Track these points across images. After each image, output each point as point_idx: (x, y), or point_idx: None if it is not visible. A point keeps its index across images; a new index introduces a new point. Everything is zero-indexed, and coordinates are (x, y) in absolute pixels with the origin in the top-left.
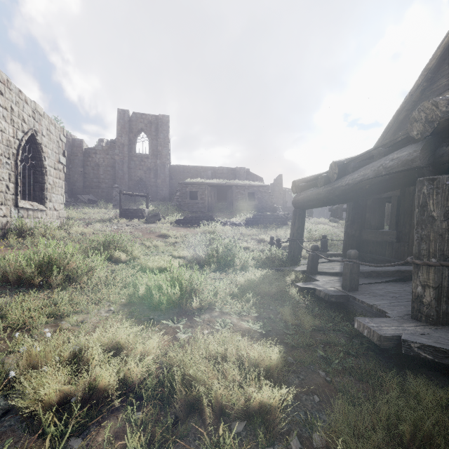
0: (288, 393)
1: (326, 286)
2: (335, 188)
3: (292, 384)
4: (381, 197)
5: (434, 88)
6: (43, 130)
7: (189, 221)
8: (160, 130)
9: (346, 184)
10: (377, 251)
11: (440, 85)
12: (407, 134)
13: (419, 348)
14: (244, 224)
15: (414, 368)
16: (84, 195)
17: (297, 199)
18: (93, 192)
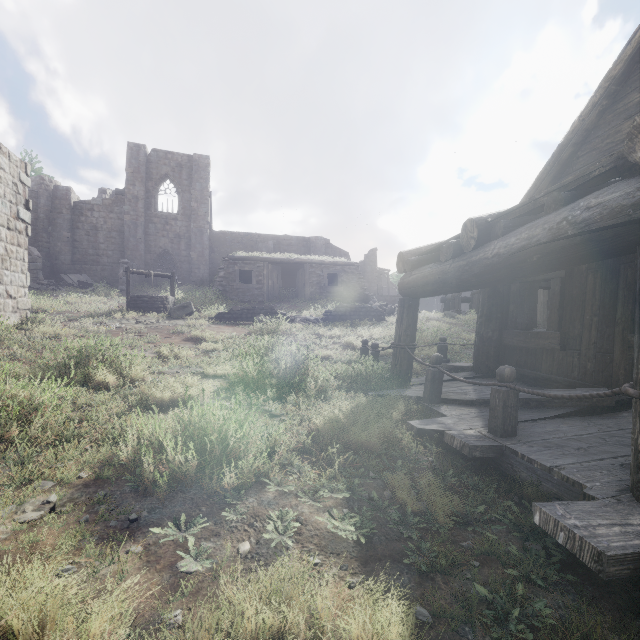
0: None
1: (461, 427)
2: (473, 262)
3: None
4: (534, 279)
5: (620, 109)
6: None
7: (238, 315)
8: (195, 177)
9: (494, 255)
10: (527, 363)
11: (629, 104)
12: (614, 163)
13: None
14: (322, 320)
15: None
16: (72, 274)
17: (407, 282)
18: (88, 270)
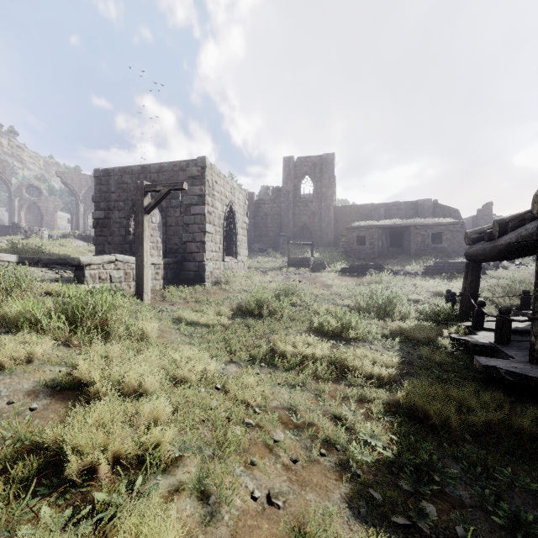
0: (394, 373)
1: (480, 339)
2: (495, 246)
3: (405, 378)
4: None
5: None
6: (236, 200)
7: (355, 270)
8: (324, 170)
9: (500, 245)
10: None
11: None
12: None
13: (505, 373)
14: (421, 273)
15: (517, 395)
16: (255, 244)
17: (468, 252)
18: (262, 241)
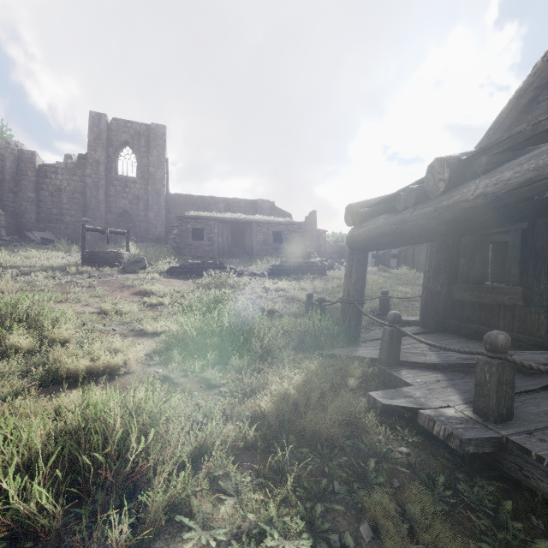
0: None
1: (435, 403)
2: (445, 207)
3: None
4: (489, 232)
5: None
6: None
7: (189, 270)
8: (152, 144)
9: (477, 196)
10: (481, 319)
11: None
12: None
13: None
14: (268, 274)
15: None
16: (36, 232)
17: (357, 234)
18: (52, 228)
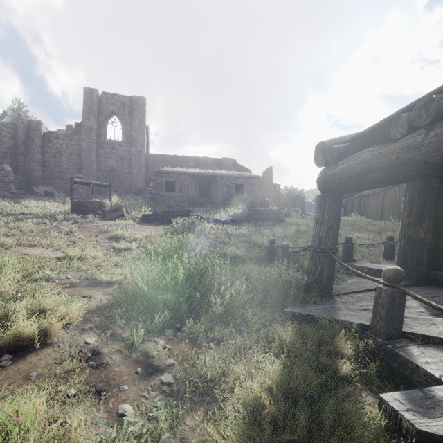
0: None
1: None
2: None
3: None
4: None
5: None
6: None
7: (160, 217)
8: (134, 113)
9: None
10: None
11: None
12: None
13: None
14: (231, 220)
15: None
16: (41, 186)
17: (332, 173)
18: (54, 183)
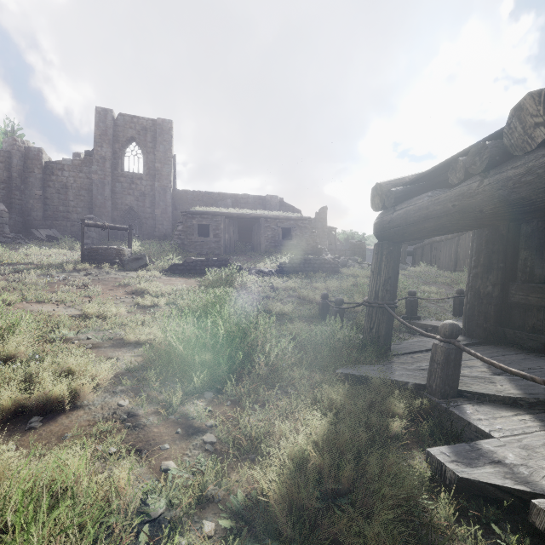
0: None
1: None
2: None
3: None
4: None
5: None
6: None
7: (192, 267)
8: (159, 140)
9: None
10: None
11: None
12: None
13: None
14: (276, 272)
15: None
16: (42, 229)
17: (389, 220)
18: (58, 226)
